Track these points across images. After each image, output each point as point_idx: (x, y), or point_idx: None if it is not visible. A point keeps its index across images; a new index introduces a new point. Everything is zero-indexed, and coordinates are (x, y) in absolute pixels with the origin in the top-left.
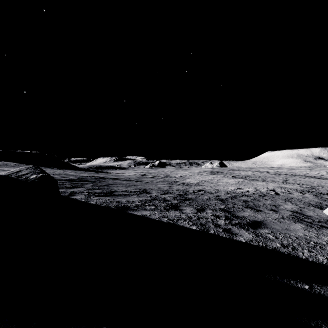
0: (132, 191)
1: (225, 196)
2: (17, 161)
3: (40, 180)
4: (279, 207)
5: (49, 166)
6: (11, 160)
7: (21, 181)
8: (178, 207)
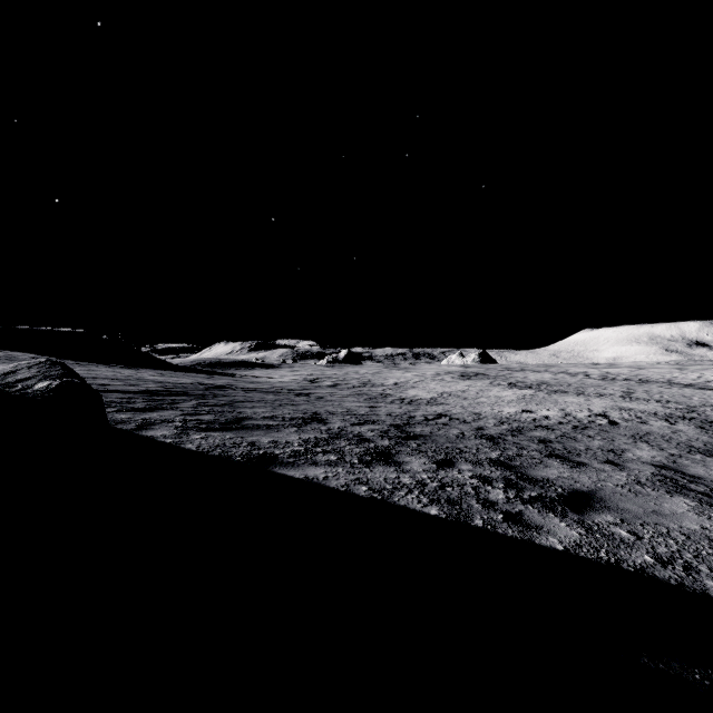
0: (287, 418)
1: (497, 429)
2: (37, 351)
3: (56, 394)
4: (623, 456)
5: (108, 361)
6: (22, 347)
7: (8, 397)
8: (393, 457)
